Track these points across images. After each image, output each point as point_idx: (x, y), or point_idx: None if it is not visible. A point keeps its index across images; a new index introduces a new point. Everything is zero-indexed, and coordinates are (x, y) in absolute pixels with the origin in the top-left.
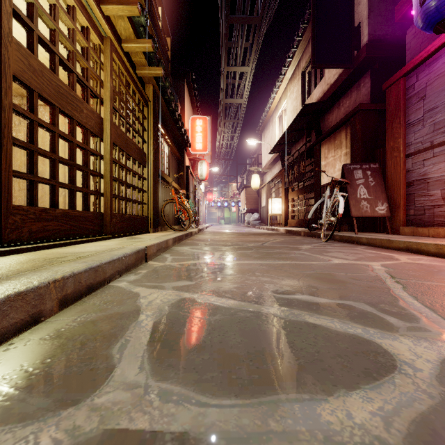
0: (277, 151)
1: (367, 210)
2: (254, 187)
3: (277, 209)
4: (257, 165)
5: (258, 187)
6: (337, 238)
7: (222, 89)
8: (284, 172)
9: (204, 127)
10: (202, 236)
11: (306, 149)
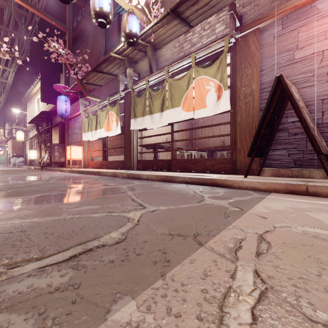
0: (34, 123)
1: (58, 160)
2: (19, 140)
3: (33, 156)
4: (24, 123)
5: (22, 140)
6: (48, 169)
7: None
8: (38, 135)
9: None
10: None
11: (47, 128)
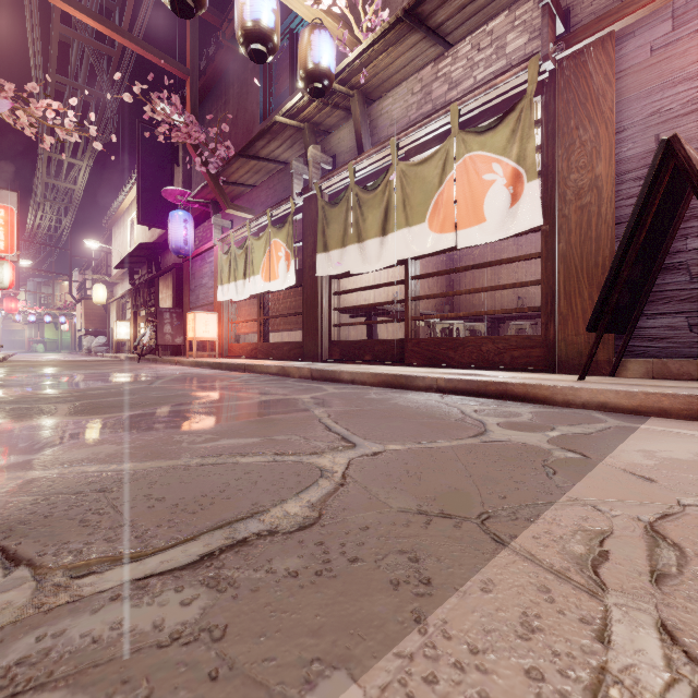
0: (125, 267)
1: (170, 341)
2: (98, 301)
3: (124, 334)
4: (106, 267)
5: (104, 302)
6: (152, 360)
7: (40, 169)
8: (132, 292)
9: (7, 220)
10: (14, 363)
11: (149, 278)
